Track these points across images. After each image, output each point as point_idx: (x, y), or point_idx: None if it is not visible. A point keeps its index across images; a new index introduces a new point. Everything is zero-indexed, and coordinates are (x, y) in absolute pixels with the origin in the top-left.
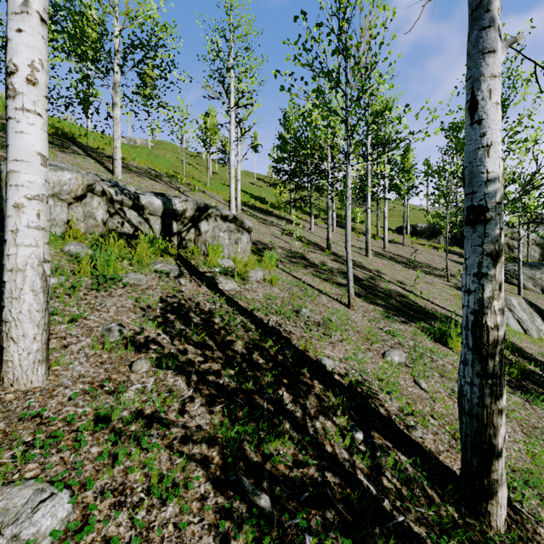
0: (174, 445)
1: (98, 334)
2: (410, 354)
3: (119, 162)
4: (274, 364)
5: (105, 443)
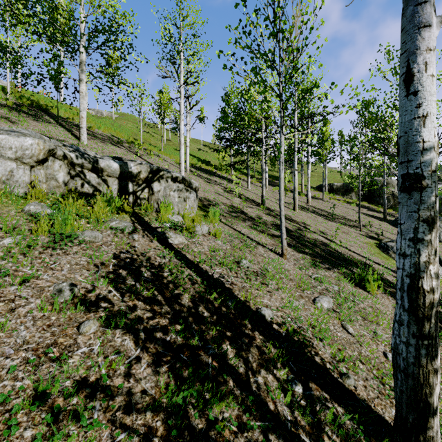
0: (117, 418)
1: (48, 294)
2: (336, 299)
3: (84, 130)
4: (218, 316)
5: (42, 423)
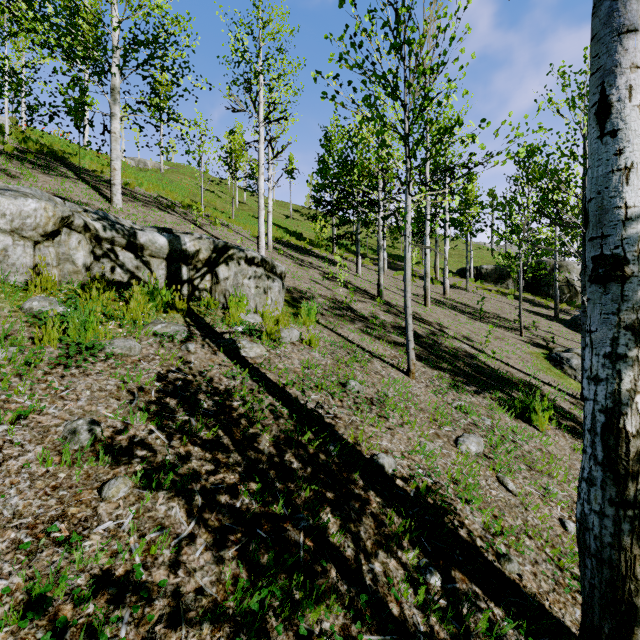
0: (156, 635)
1: (56, 438)
2: (488, 439)
3: (118, 188)
4: (315, 468)
5: None
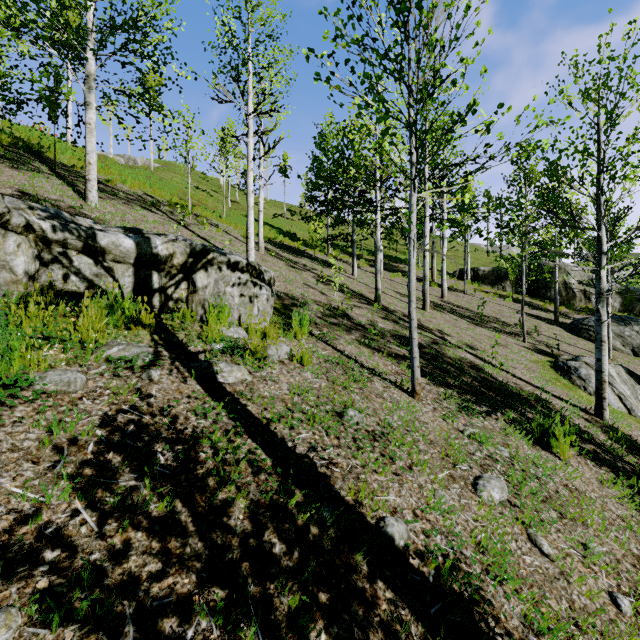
0: None
1: None
2: (509, 477)
3: (94, 184)
4: (303, 551)
5: None
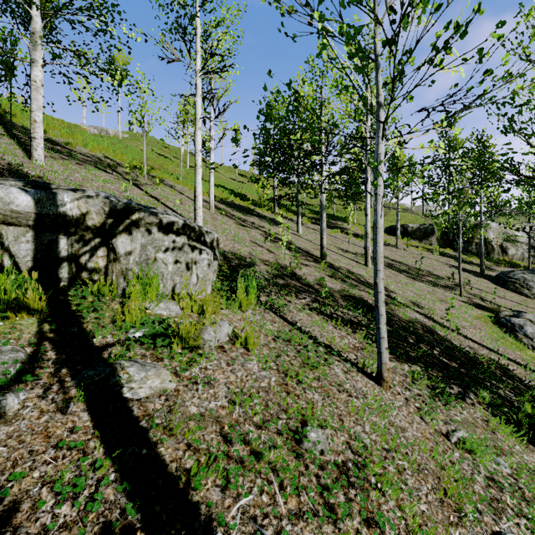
0: None
1: None
2: (529, 521)
3: (39, 142)
4: None
5: None
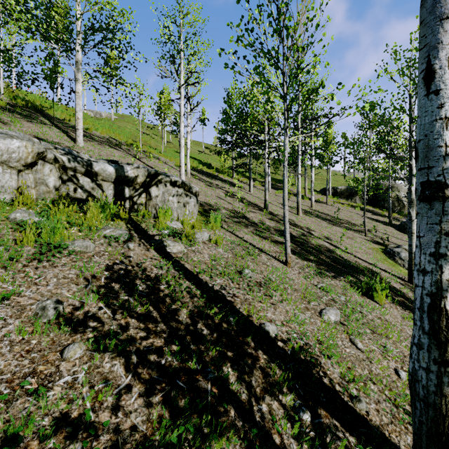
0: None
1: (30, 313)
2: (343, 311)
3: (81, 132)
4: (219, 334)
5: None
